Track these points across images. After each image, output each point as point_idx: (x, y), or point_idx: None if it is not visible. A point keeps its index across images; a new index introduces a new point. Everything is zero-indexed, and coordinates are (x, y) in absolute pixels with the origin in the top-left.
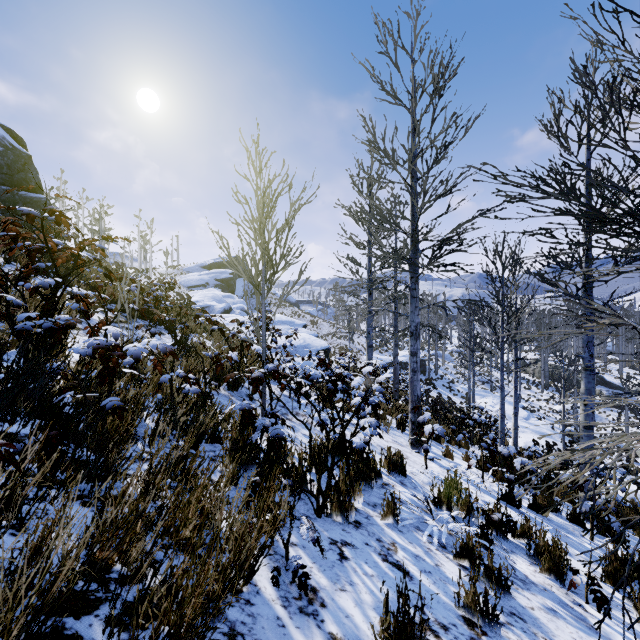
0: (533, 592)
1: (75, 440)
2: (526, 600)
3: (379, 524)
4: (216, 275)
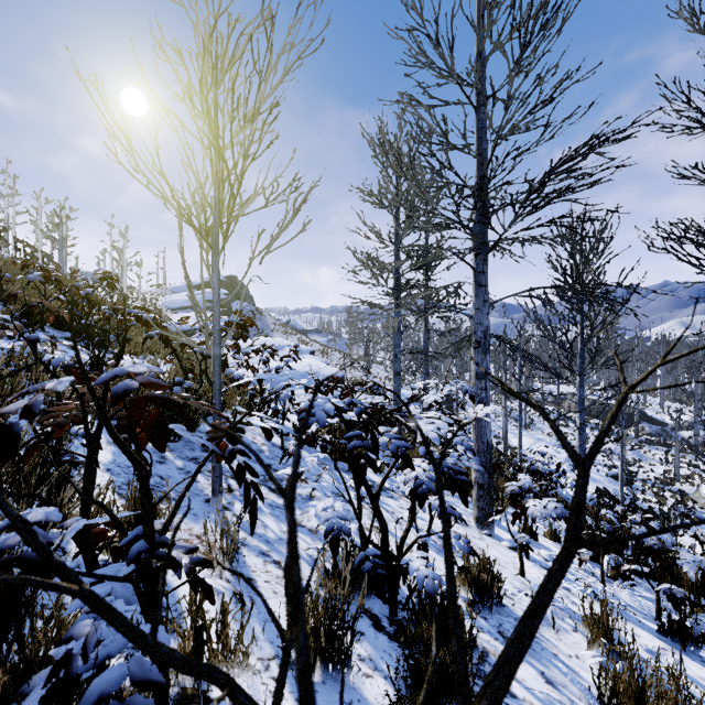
0: None
1: None
2: None
3: None
4: (207, 296)
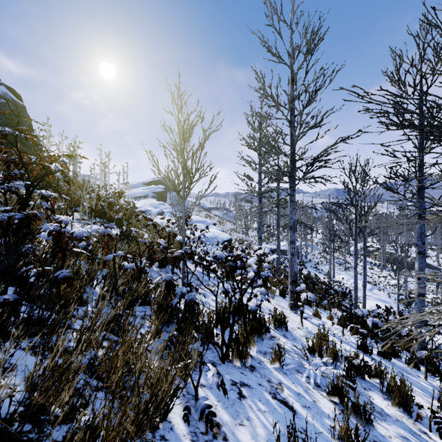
0: (389, 423)
1: (36, 302)
2: (384, 430)
3: (269, 368)
4: (153, 189)
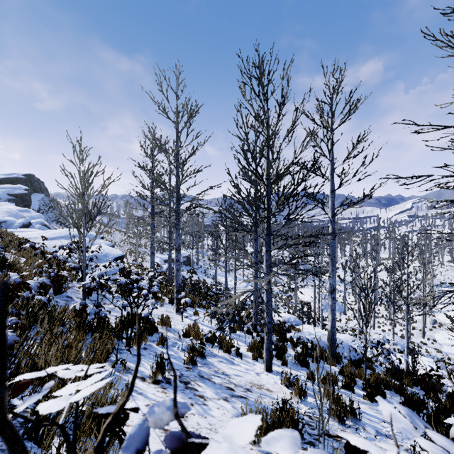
0: (216, 358)
1: None
2: (212, 360)
3: (155, 347)
4: (9, 190)
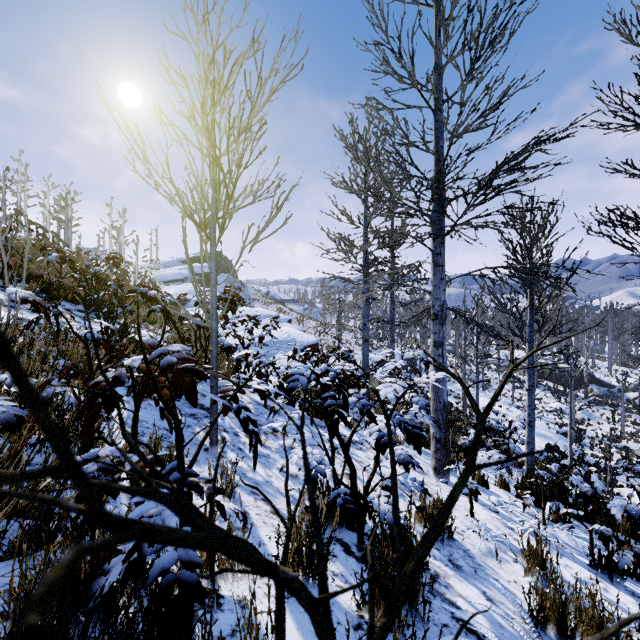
0: None
1: None
2: None
3: None
4: (196, 269)
